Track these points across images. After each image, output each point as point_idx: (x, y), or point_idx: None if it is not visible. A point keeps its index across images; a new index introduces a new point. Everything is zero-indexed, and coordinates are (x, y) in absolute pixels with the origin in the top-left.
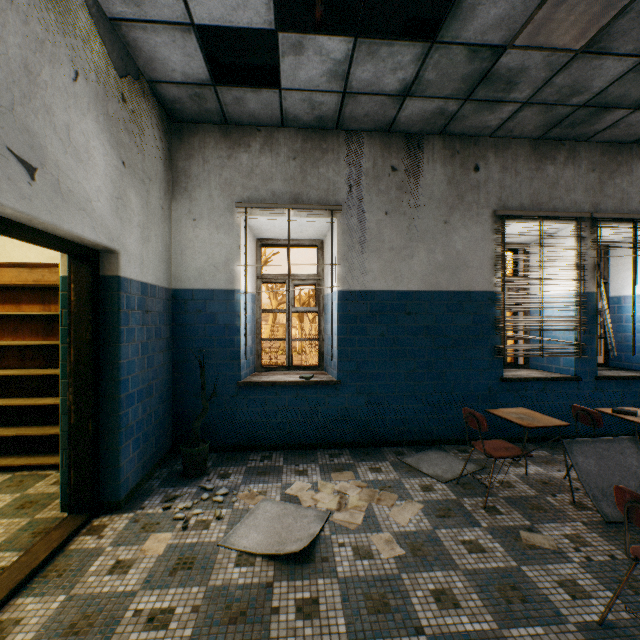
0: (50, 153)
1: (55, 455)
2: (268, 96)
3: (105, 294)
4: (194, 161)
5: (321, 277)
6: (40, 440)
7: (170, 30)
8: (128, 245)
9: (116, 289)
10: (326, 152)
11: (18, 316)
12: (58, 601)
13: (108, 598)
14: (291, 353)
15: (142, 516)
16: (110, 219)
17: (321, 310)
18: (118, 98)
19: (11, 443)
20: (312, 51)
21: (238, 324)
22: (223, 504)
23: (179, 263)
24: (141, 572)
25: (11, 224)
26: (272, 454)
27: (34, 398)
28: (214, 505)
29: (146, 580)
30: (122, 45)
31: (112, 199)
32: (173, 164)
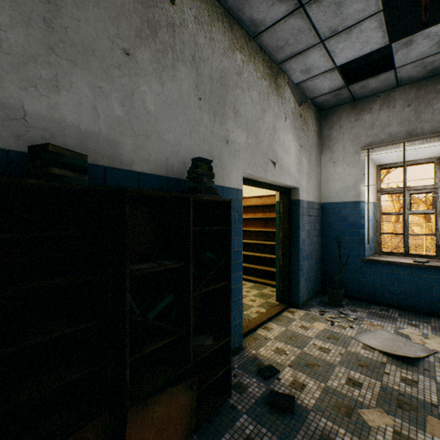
0: (279, 155)
1: (268, 280)
2: (384, 76)
3: (293, 208)
4: (333, 129)
5: (437, 186)
6: (262, 272)
7: (323, 75)
8: (302, 184)
9: (297, 205)
10: (439, 91)
11: (254, 218)
12: (283, 328)
13: (301, 335)
14: (406, 244)
15: (309, 313)
16: (296, 174)
17: (437, 212)
18: (298, 117)
19: (252, 271)
20: (420, 39)
21: (362, 222)
22: (353, 322)
23: (324, 188)
24: (313, 332)
25: (267, 185)
26: (388, 309)
27: (260, 253)
28: (347, 321)
29: (315, 335)
30: (300, 91)
31: (296, 165)
32: (321, 134)
